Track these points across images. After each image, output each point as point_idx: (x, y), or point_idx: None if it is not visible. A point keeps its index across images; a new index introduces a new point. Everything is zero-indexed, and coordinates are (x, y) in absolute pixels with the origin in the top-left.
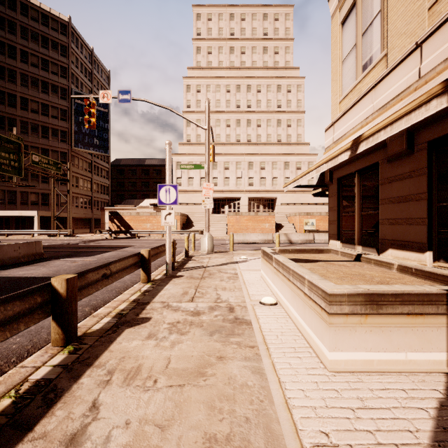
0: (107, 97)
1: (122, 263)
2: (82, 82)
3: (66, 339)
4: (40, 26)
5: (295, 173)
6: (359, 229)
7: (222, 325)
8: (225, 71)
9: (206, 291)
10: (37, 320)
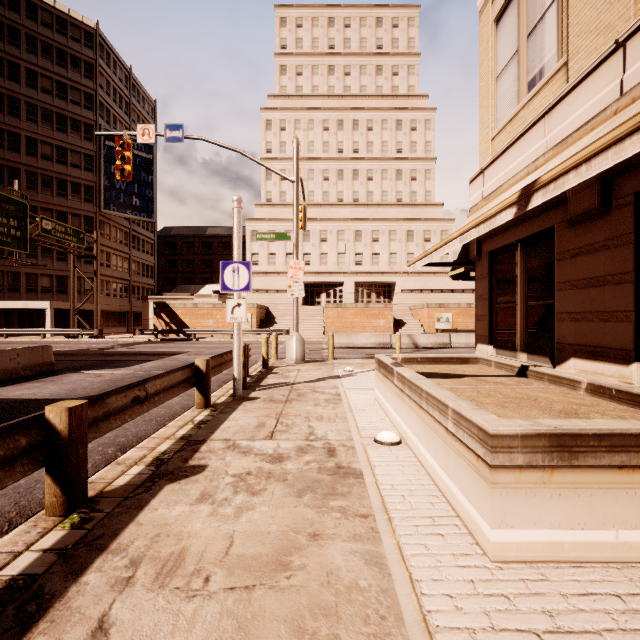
0: (148, 134)
1: (165, 380)
2: (116, 115)
3: (67, 503)
4: (54, 35)
5: (423, 247)
6: (523, 329)
7: (317, 478)
8: (321, 100)
9: (293, 422)
10: (19, 476)
